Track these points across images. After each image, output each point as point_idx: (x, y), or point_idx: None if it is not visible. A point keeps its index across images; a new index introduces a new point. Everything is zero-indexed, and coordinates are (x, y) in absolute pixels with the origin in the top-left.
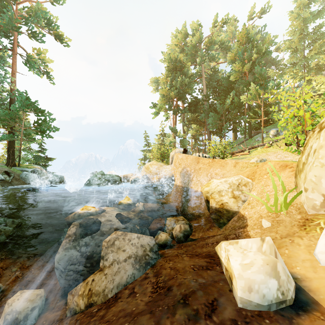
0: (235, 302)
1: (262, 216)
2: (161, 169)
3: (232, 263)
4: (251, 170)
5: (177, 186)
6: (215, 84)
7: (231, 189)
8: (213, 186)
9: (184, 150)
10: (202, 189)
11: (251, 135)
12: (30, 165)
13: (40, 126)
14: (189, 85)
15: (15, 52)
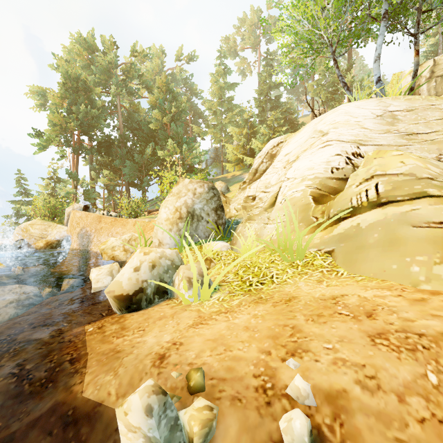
0: (91, 291)
1: None
2: (50, 231)
3: (92, 275)
4: (143, 228)
5: (74, 249)
6: (134, 125)
7: (123, 244)
8: (109, 243)
9: (85, 207)
10: (99, 247)
11: None
12: None
13: None
14: (98, 119)
15: None
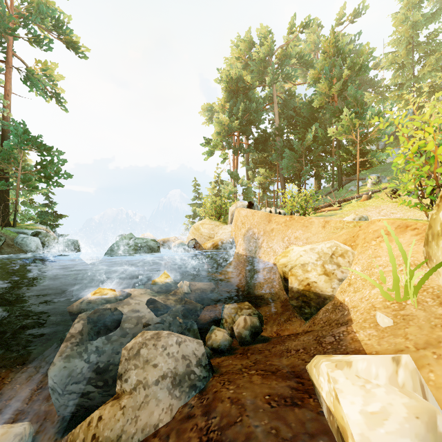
0: None
1: (376, 307)
2: (216, 231)
3: (345, 409)
4: (349, 232)
5: (240, 254)
6: (291, 112)
7: (321, 261)
8: (293, 256)
9: (249, 204)
10: (277, 260)
11: (342, 183)
12: (31, 225)
13: (45, 170)
14: (256, 113)
15: (10, 64)
